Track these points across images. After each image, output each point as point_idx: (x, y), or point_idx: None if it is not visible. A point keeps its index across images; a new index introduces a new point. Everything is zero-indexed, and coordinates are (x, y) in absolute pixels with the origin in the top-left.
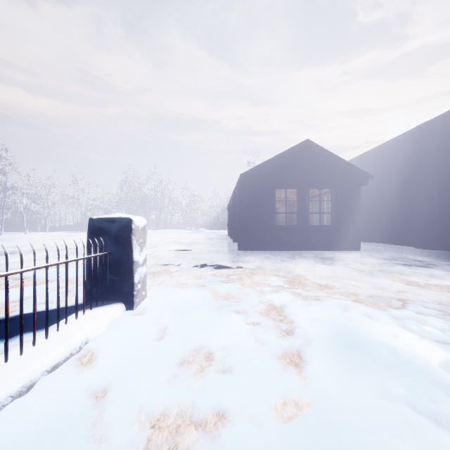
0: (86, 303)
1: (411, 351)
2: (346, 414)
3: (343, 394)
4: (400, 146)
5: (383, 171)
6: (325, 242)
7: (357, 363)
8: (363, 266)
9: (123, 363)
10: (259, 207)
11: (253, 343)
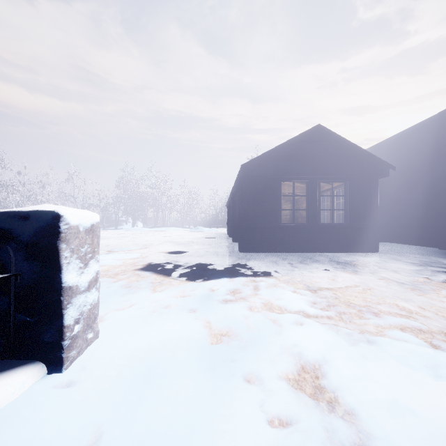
0: None
1: None
2: None
3: None
4: (418, 136)
5: (398, 164)
6: (339, 242)
7: None
8: (396, 275)
9: None
10: (263, 202)
11: None
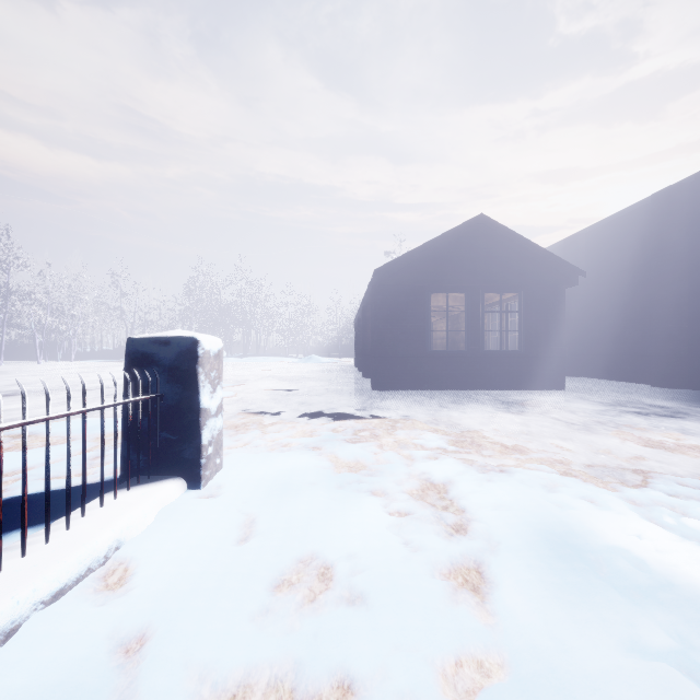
0: (122, 478)
1: (670, 563)
2: (571, 688)
3: (562, 647)
4: (627, 226)
5: (600, 265)
6: (510, 377)
7: (581, 587)
8: (571, 416)
9: (177, 586)
10: (405, 321)
11: (400, 549)
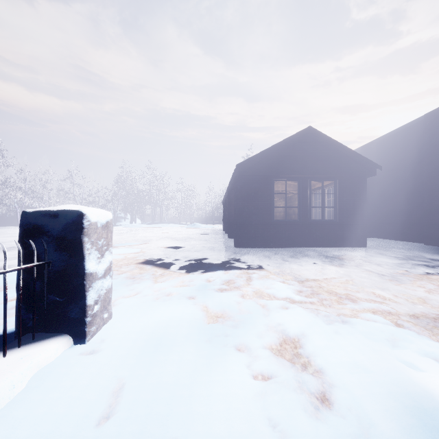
0: (16, 334)
1: None
2: None
3: None
4: (406, 136)
5: (386, 163)
6: (329, 238)
7: None
8: (379, 268)
9: None
10: (257, 200)
11: (268, 438)
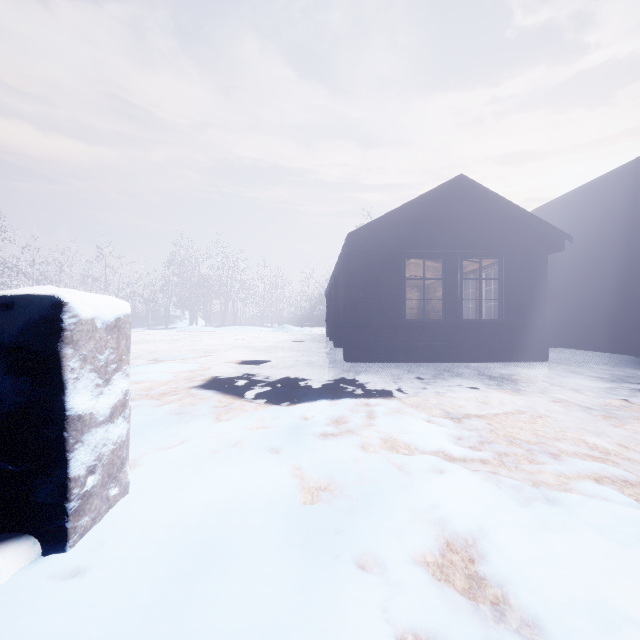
0: None
1: None
2: None
3: None
4: (605, 192)
5: (575, 233)
6: (490, 348)
7: None
8: (578, 396)
9: None
10: (379, 289)
11: None
